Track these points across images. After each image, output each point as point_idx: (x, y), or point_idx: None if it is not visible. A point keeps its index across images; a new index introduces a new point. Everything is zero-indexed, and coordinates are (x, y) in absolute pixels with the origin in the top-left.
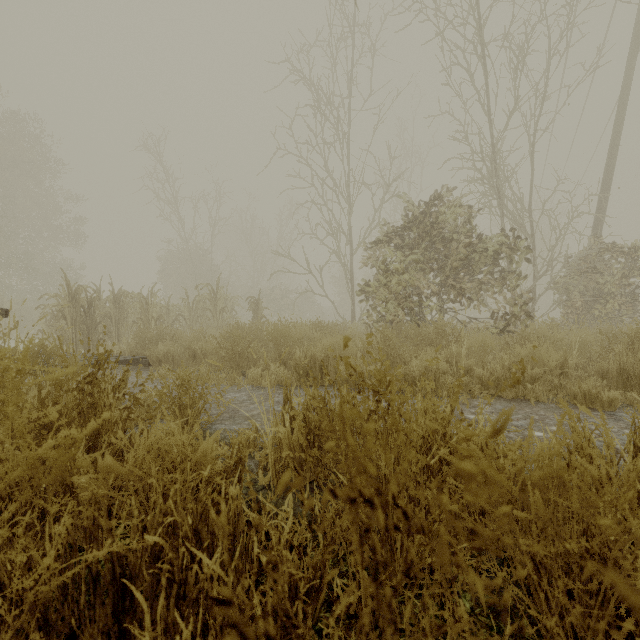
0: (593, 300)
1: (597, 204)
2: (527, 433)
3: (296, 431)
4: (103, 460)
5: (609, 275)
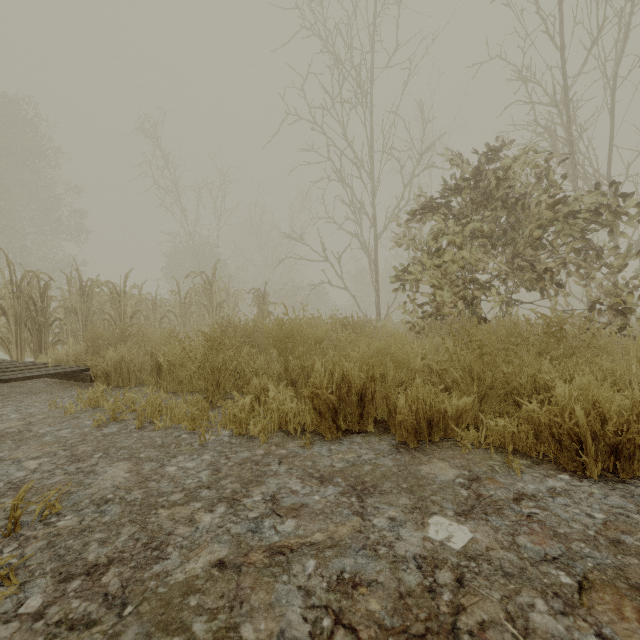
0: None
1: None
2: None
3: None
4: None
5: None
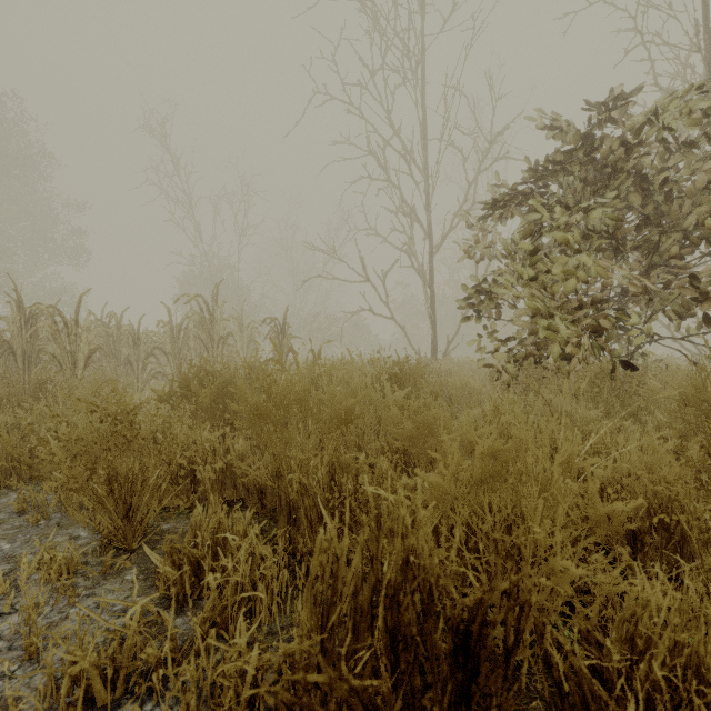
0: None
1: None
2: None
3: None
4: None
5: None
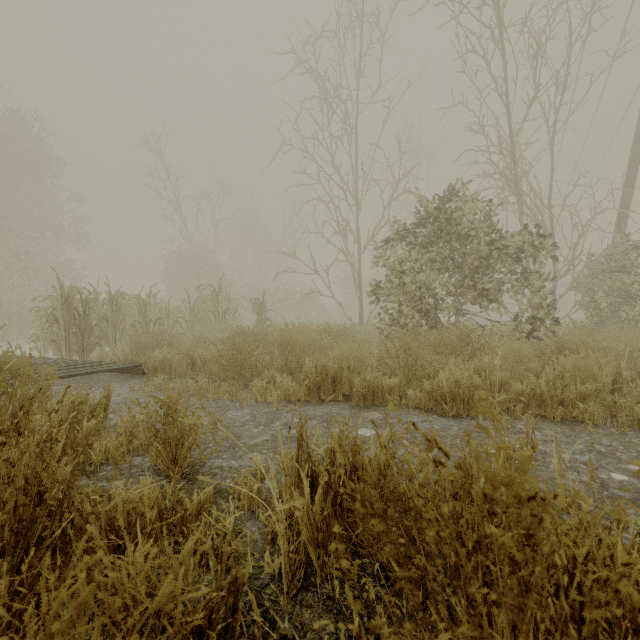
0: (619, 301)
1: (621, 199)
2: (603, 475)
3: (318, 497)
4: (1, 594)
5: (637, 275)
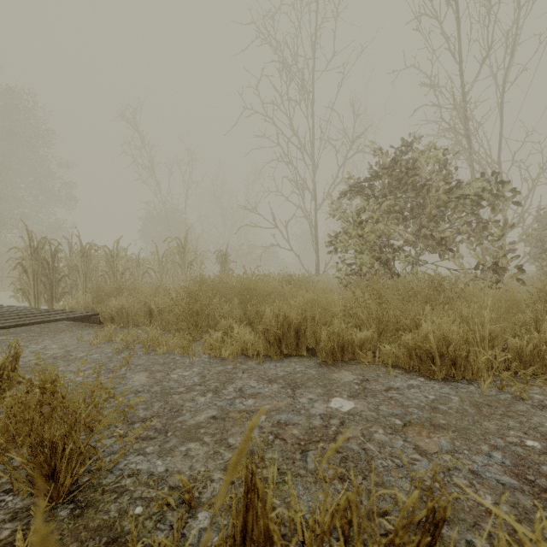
0: None
1: None
2: None
3: None
4: None
5: None
